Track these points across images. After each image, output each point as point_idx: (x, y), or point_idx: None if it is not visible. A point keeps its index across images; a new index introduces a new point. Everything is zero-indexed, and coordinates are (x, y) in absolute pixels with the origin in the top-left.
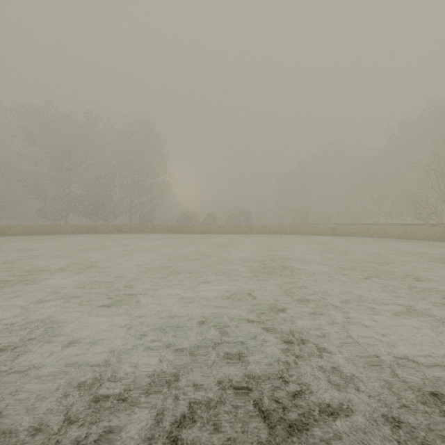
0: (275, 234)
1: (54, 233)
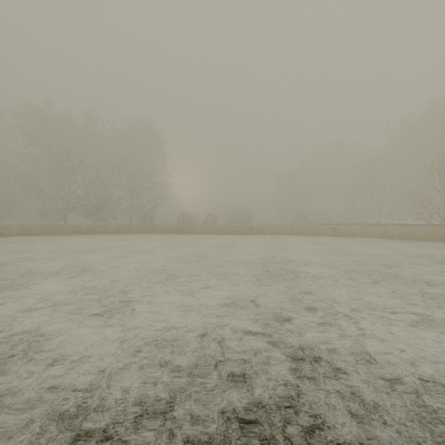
0: (276, 235)
1: (53, 233)
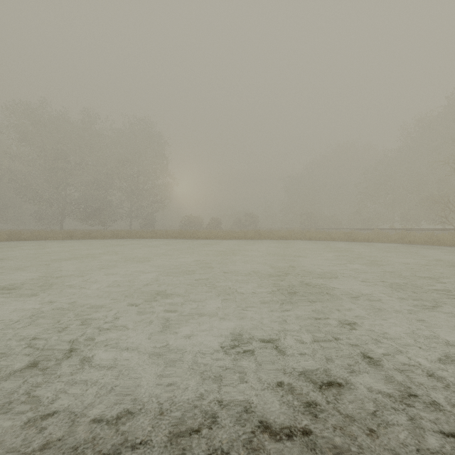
0: (285, 240)
1: (44, 238)
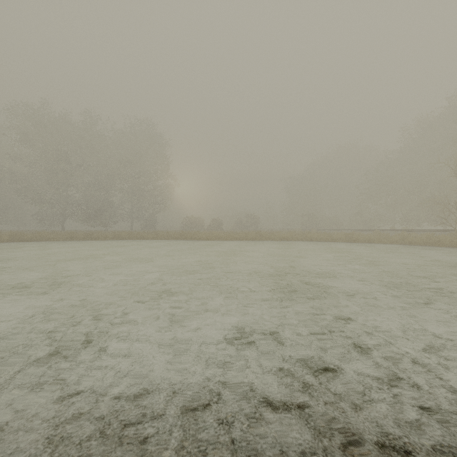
0: (286, 241)
1: (46, 239)
